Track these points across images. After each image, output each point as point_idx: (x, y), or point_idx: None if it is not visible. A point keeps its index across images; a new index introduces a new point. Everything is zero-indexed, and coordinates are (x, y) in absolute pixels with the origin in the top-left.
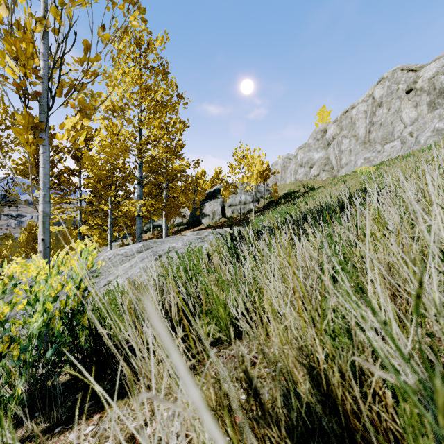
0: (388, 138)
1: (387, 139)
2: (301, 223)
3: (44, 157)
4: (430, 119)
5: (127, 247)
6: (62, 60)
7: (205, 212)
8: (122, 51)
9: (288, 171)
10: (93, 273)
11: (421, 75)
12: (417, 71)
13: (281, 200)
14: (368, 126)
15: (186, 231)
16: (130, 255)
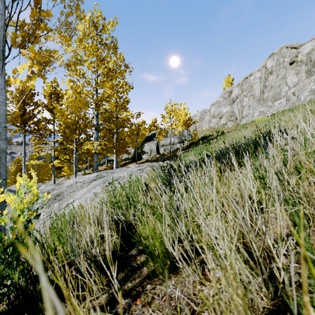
0: (276, 97)
1: (276, 97)
2: (240, 157)
3: (0, 100)
4: (308, 83)
5: (86, 176)
6: (18, 16)
7: (144, 150)
8: (73, 13)
9: (204, 121)
10: (58, 197)
11: (301, 51)
12: (298, 48)
13: (199, 142)
14: (262, 88)
15: (131, 164)
16: (87, 182)
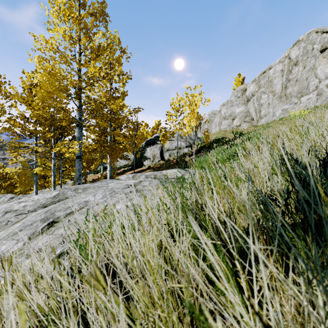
0: (303, 92)
1: (302, 92)
2: None
3: None
4: None
5: (34, 197)
6: None
7: (146, 155)
8: None
9: (213, 123)
10: None
11: None
12: None
13: (212, 145)
14: (284, 83)
15: (130, 171)
16: (27, 212)
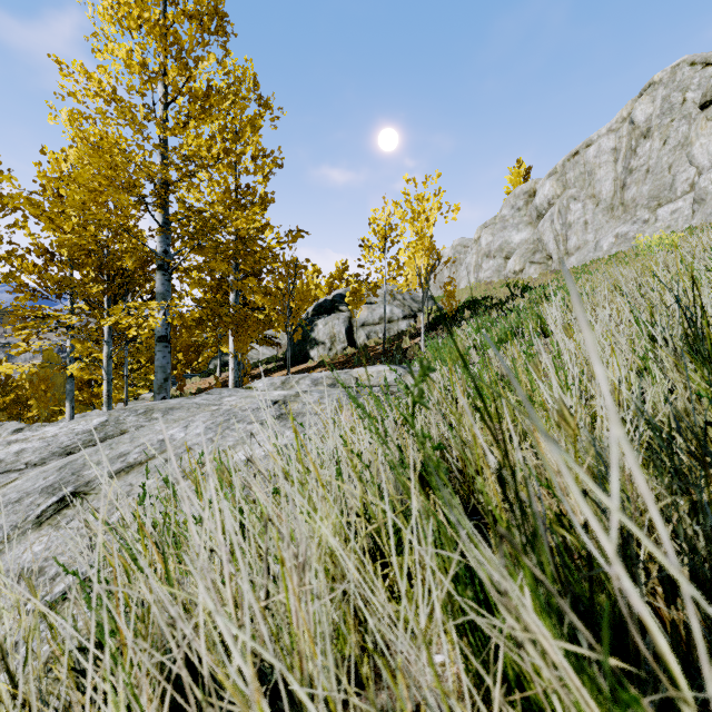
0: (662, 196)
1: (660, 197)
2: None
3: None
4: None
5: (47, 430)
6: None
7: (315, 337)
8: None
9: (463, 267)
10: None
11: None
12: None
13: (462, 313)
14: (620, 176)
15: (280, 372)
16: (22, 467)
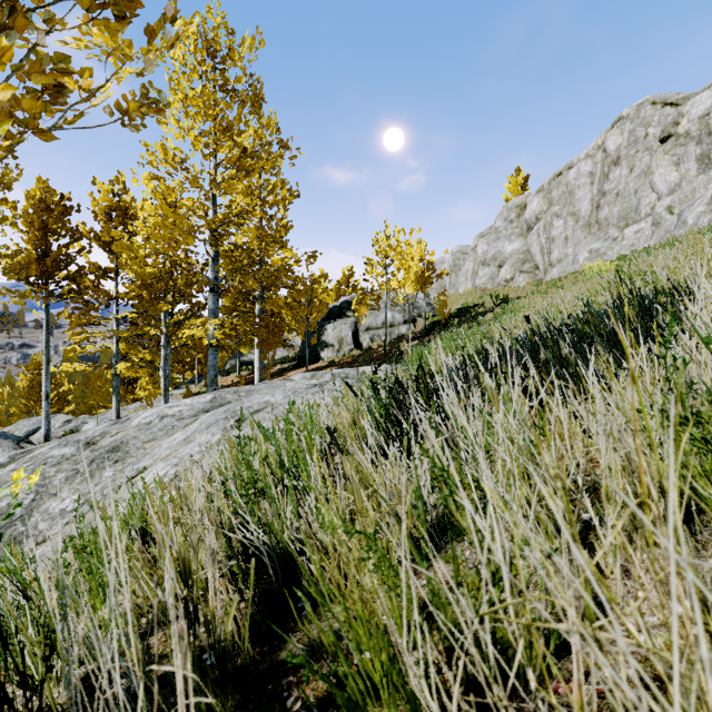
0: (629, 217)
1: (628, 218)
2: None
3: None
4: (703, 184)
5: (185, 401)
6: None
7: (325, 340)
8: None
9: (461, 273)
10: (113, 453)
11: (686, 111)
12: (679, 105)
13: (453, 320)
14: (595, 198)
15: (294, 371)
16: (188, 417)
